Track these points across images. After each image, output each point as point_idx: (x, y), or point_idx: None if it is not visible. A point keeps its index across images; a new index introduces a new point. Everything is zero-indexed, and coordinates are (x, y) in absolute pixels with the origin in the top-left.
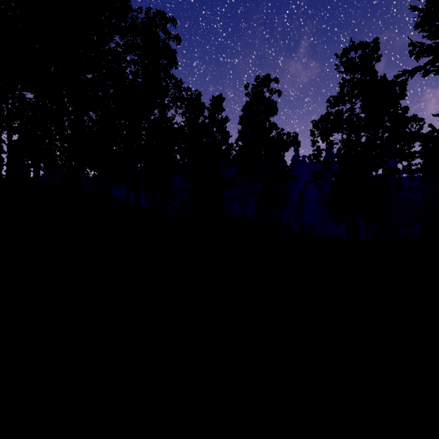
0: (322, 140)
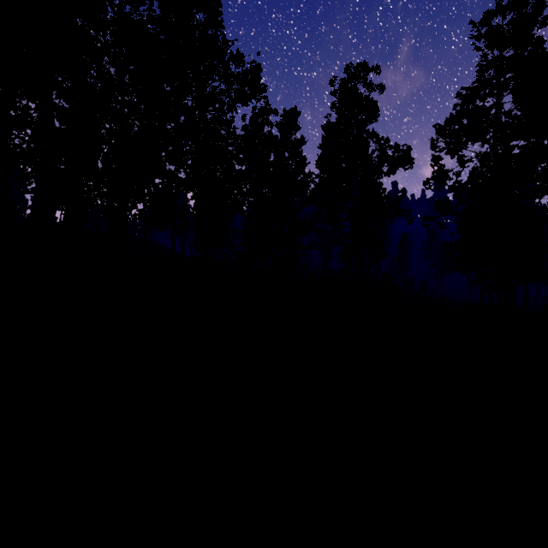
0: (450, 153)
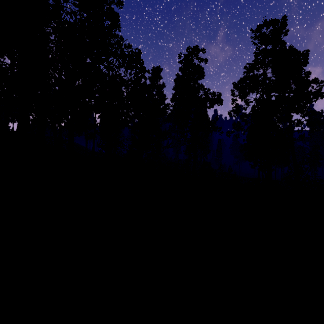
0: (240, 98)
